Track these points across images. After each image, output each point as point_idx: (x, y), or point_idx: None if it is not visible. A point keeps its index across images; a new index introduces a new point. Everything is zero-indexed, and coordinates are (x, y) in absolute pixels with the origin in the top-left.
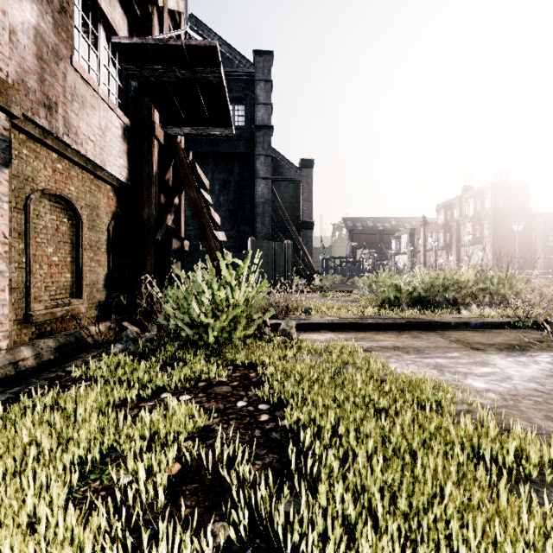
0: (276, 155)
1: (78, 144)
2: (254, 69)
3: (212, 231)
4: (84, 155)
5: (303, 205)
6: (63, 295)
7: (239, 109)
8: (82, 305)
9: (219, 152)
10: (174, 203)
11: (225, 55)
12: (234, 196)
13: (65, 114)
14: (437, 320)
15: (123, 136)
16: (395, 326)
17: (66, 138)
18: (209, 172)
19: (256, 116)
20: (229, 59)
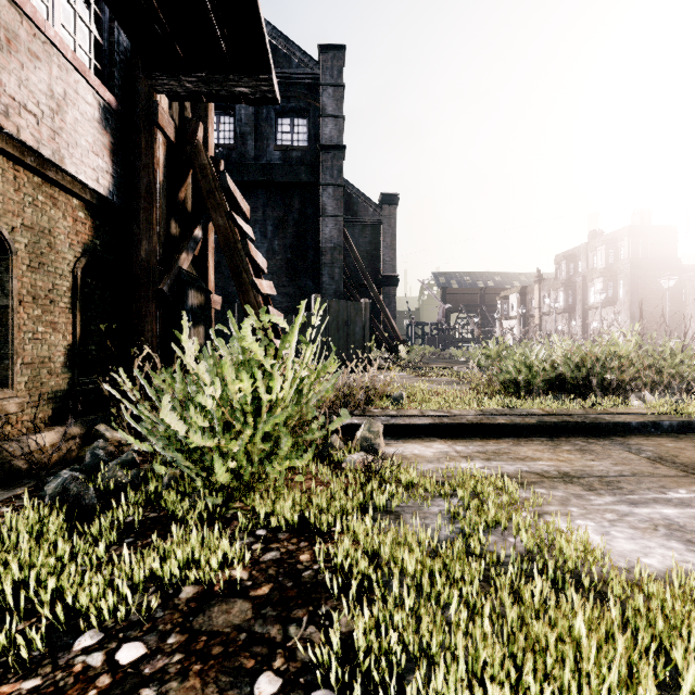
0: (349, 189)
1: None
2: (319, 70)
3: (251, 278)
4: (13, 137)
5: (385, 254)
6: None
7: (300, 124)
8: (11, 400)
9: (272, 181)
10: (195, 236)
11: (281, 52)
12: (293, 240)
13: None
14: (609, 419)
15: (102, 120)
16: (542, 428)
17: None
18: (259, 208)
19: (322, 132)
20: (286, 56)
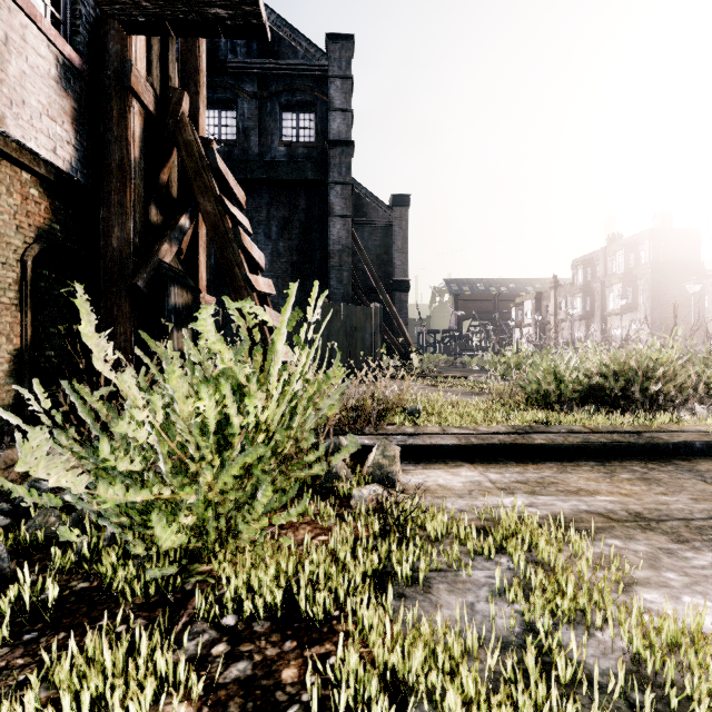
0: (359, 190)
1: None
2: (327, 61)
3: (244, 273)
4: None
5: (395, 257)
6: None
7: (306, 118)
8: None
9: (277, 179)
10: (180, 225)
11: (286, 42)
12: (299, 242)
13: None
14: (667, 439)
15: (61, 80)
16: (588, 450)
17: None
18: (263, 208)
19: (329, 127)
20: (291, 47)
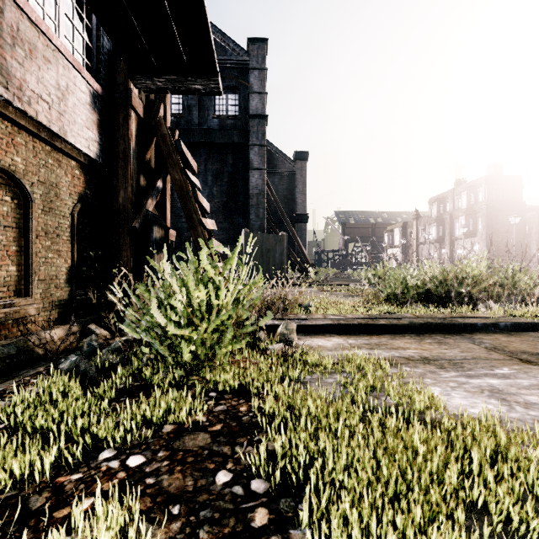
0: (271, 148)
1: (23, 102)
2: (248, 57)
3: (199, 217)
4: (33, 118)
5: (298, 197)
6: (4, 294)
7: (233, 98)
8: (31, 305)
9: (212, 142)
10: (157, 186)
11: (219, 43)
12: (227, 187)
13: (1, 60)
14: (461, 321)
15: (92, 103)
16: (412, 327)
17: (4, 91)
18: (202, 163)
19: (250, 105)
20: (222, 47)
